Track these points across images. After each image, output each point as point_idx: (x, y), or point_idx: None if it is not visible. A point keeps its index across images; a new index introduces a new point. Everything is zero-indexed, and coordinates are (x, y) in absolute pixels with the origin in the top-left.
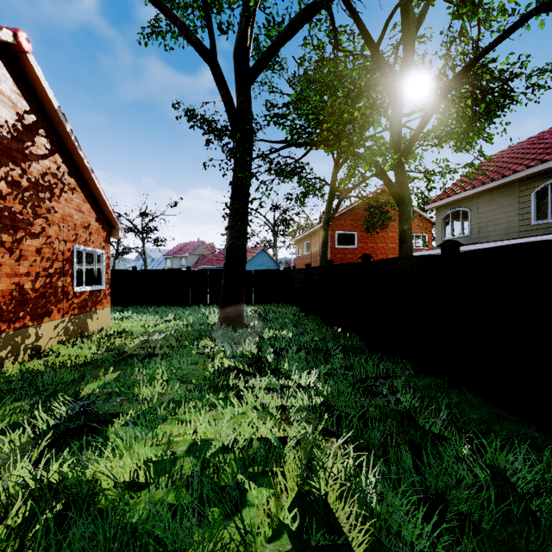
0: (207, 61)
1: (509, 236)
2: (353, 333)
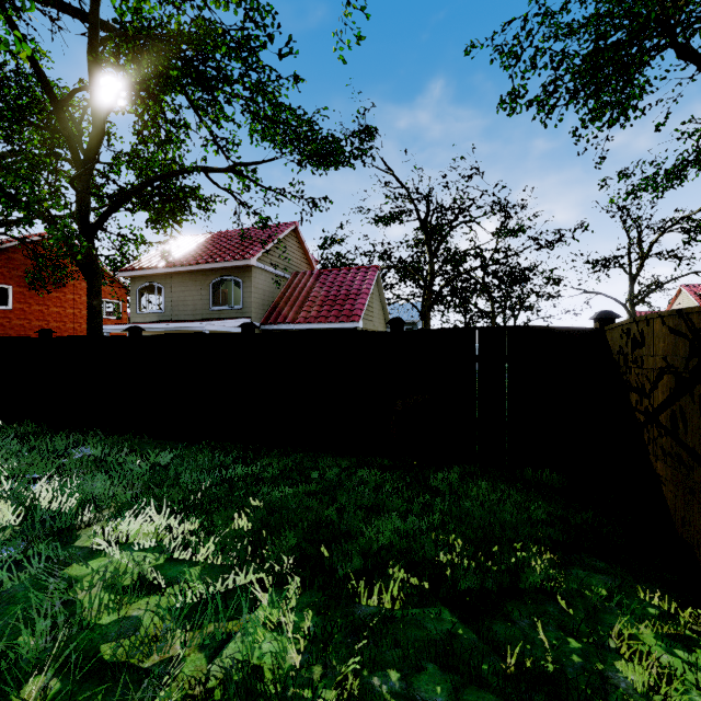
0: None
1: (195, 317)
2: (26, 420)
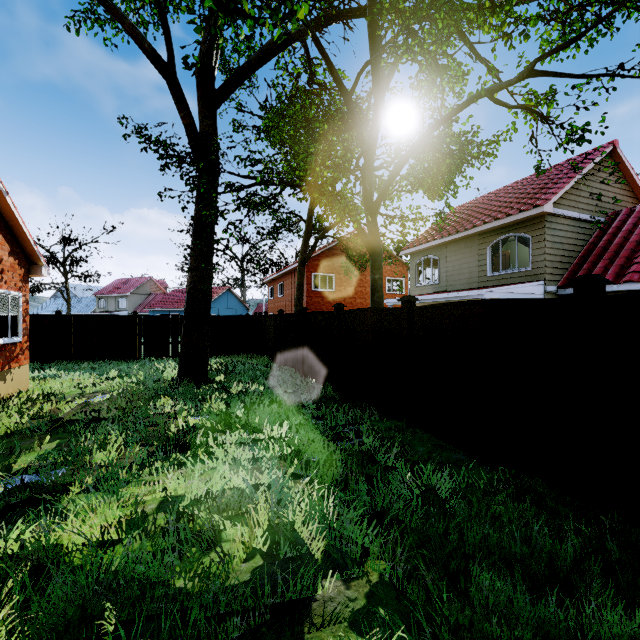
0: (163, 75)
1: (470, 286)
2: (327, 383)
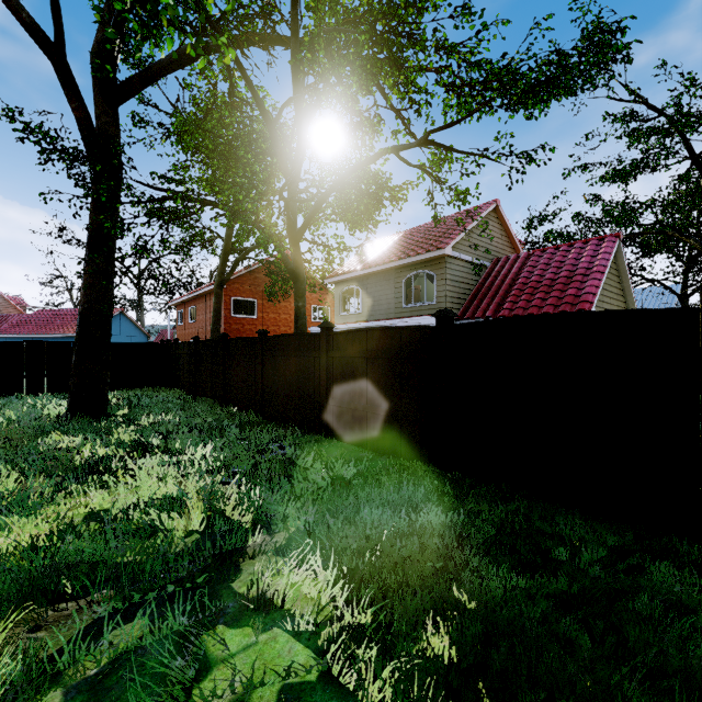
0: (48, 55)
1: (388, 316)
2: (250, 410)
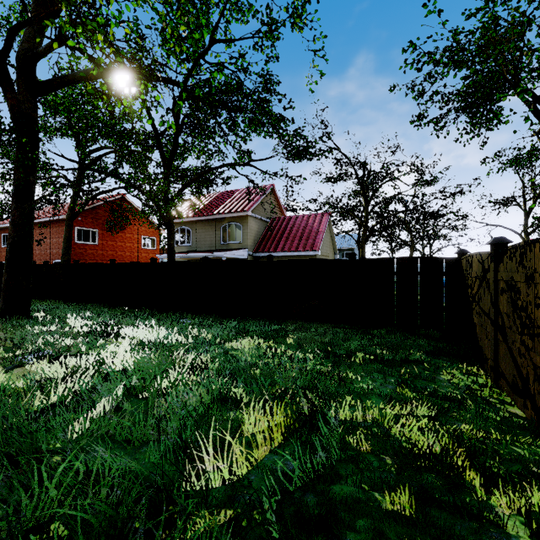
0: None
1: (211, 248)
2: (143, 307)
